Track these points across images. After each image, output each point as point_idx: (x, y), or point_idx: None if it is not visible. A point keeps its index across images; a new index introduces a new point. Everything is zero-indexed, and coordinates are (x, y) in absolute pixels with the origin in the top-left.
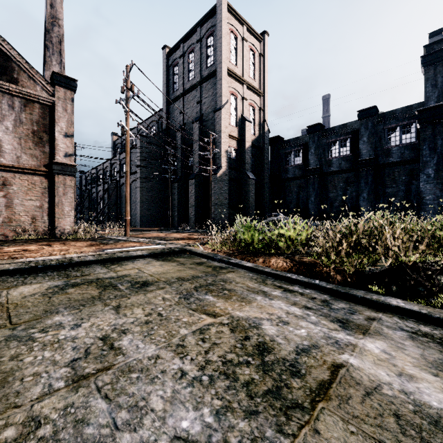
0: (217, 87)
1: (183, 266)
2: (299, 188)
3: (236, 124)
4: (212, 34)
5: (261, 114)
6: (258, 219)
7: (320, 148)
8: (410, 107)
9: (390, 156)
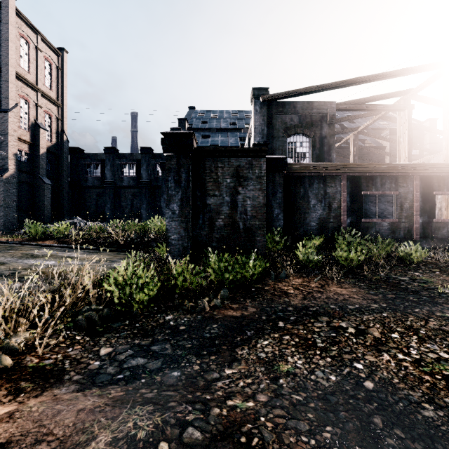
0: (3, 87)
1: None
2: (98, 196)
3: (28, 129)
4: None
5: (59, 123)
6: (55, 222)
7: (115, 166)
8: None
9: (158, 182)
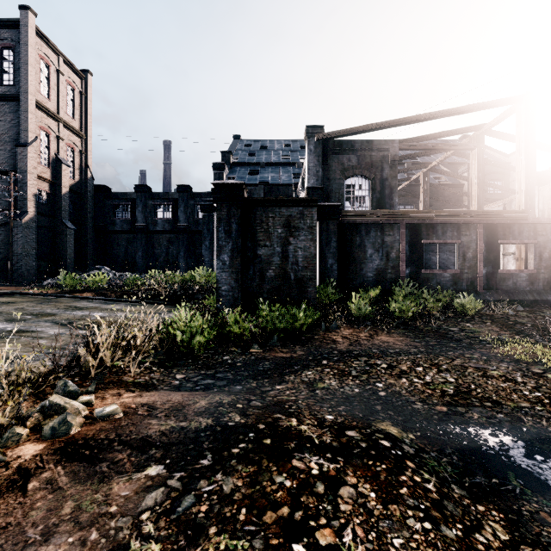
0: (21, 118)
1: (25, 298)
2: (127, 242)
3: (49, 165)
4: (11, 47)
5: (83, 158)
6: (79, 272)
7: (147, 208)
8: (210, 193)
9: (198, 226)
